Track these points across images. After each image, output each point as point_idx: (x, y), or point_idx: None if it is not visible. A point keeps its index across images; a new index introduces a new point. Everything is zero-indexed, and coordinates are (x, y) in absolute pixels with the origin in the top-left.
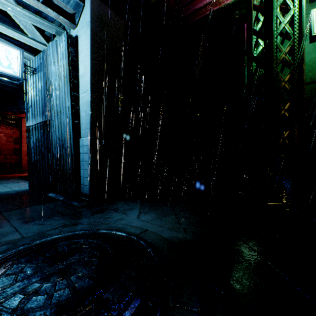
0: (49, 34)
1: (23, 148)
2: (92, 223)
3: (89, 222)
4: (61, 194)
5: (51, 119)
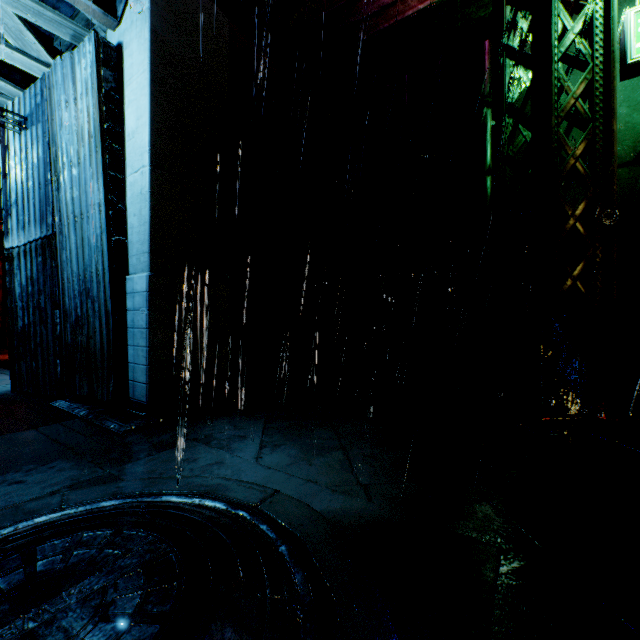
0: (64, 47)
1: None
2: (145, 476)
3: (139, 474)
4: (84, 403)
5: (61, 233)
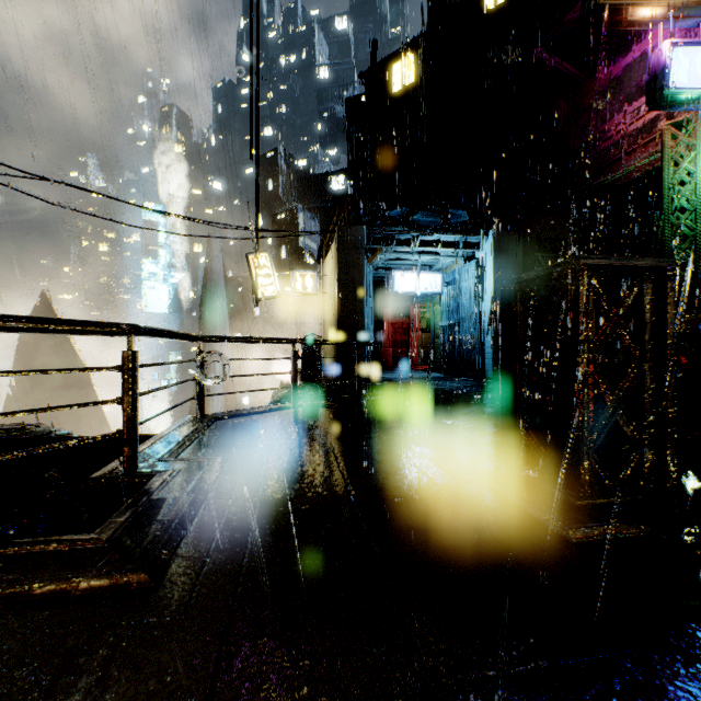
0: None
1: (411, 339)
2: None
3: None
4: (470, 378)
5: (462, 321)
